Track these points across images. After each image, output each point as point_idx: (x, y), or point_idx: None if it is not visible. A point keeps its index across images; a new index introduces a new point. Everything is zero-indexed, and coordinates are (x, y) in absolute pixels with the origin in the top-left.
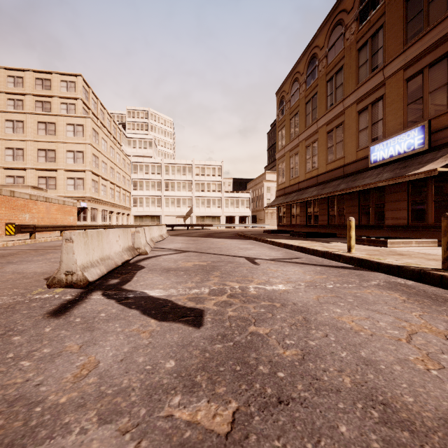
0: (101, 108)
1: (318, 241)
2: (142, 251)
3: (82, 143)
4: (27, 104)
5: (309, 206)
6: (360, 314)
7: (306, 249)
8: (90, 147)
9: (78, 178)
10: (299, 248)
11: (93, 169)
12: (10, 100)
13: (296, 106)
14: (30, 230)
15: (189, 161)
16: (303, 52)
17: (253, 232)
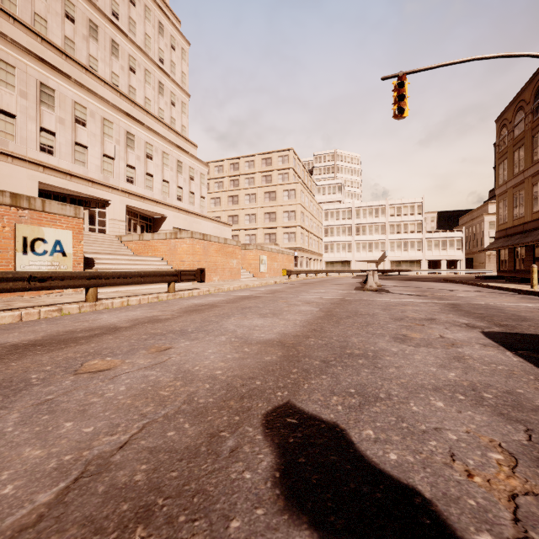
0: (302, 169)
1: (525, 285)
2: (378, 284)
3: (294, 204)
4: (257, 180)
5: (537, 250)
6: (486, 298)
7: (501, 288)
8: (300, 206)
9: (291, 233)
10: (497, 288)
11: (301, 224)
12: (246, 179)
13: (520, 138)
14: (289, 273)
15: (382, 202)
16: (529, 80)
17: (462, 278)
